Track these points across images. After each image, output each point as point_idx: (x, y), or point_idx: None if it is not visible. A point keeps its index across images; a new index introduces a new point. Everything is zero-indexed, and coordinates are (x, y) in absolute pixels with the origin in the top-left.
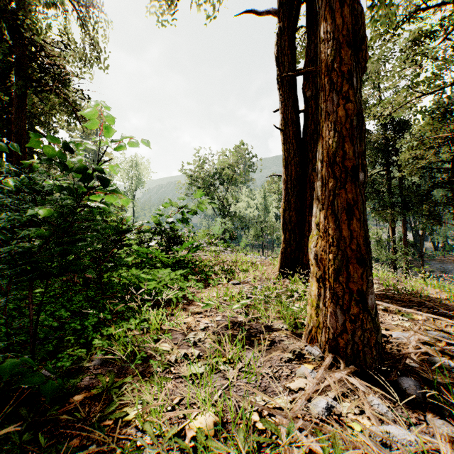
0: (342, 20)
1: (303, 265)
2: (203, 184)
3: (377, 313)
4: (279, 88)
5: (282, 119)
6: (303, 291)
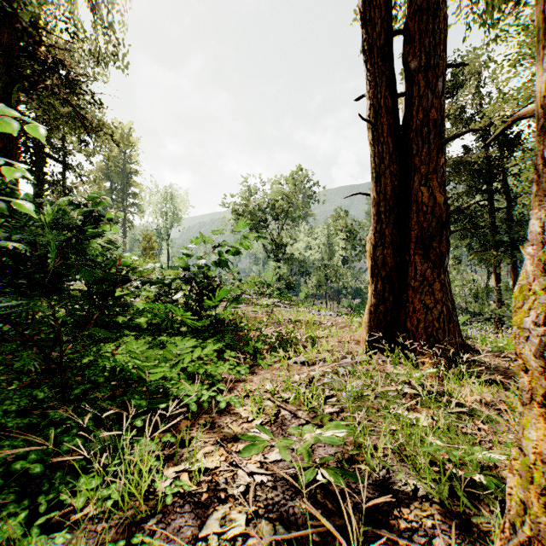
0: None
1: (406, 333)
2: (253, 220)
3: None
4: (365, 60)
5: (371, 107)
6: (422, 383)
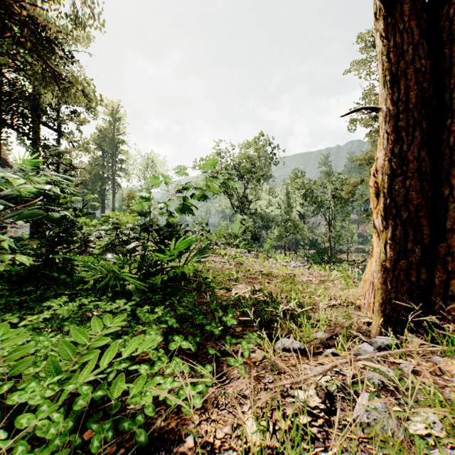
0: None
1: (450, 302)
2: None
3: None
4: None
5: None
6: None
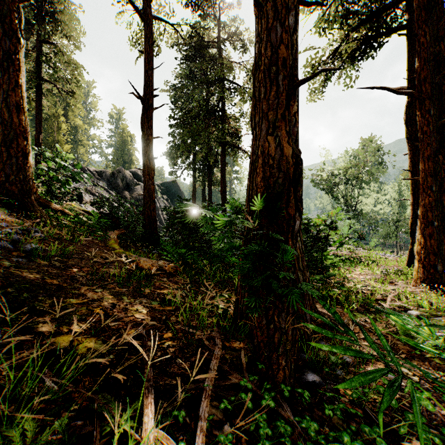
0: (427, 166)
1: None
2: (327, 186)
3: (441, 273)
4: (407, 142)
5: (410, 162)
6: None
